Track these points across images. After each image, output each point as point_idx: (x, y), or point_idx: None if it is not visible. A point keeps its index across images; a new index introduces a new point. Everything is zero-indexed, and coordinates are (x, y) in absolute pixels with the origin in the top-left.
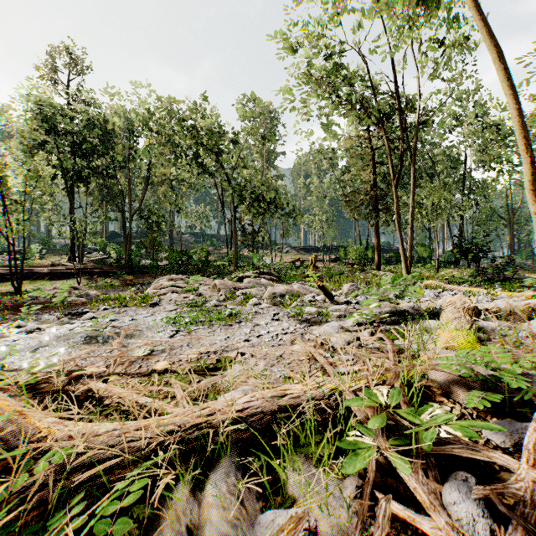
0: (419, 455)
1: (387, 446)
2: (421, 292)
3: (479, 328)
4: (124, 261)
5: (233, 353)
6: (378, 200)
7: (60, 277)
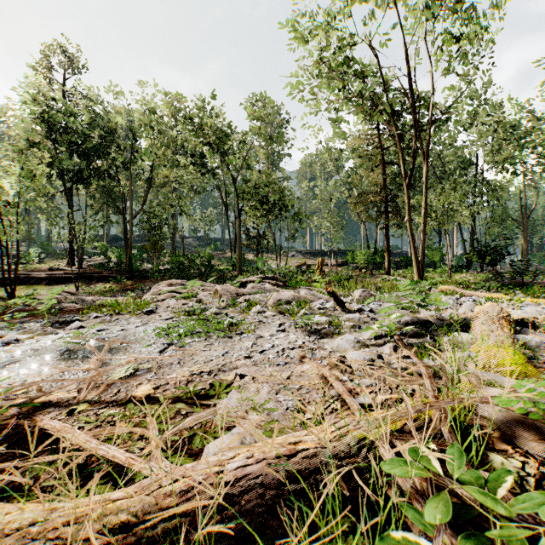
0: None
1: None
2: (439, 299)
3: (520, 343)
4: (124, 265)
5: (230, 376)
6: (387, 202)
7: (58, 282)
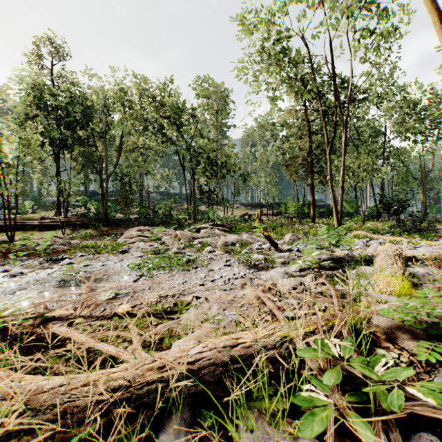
0: (378, 413)
1: (344, 404)
2: (352, 241)
3: (410, 274)
4: (101, 215)
5: (189, 297)
6: (313, 164)
7: (48, 228)
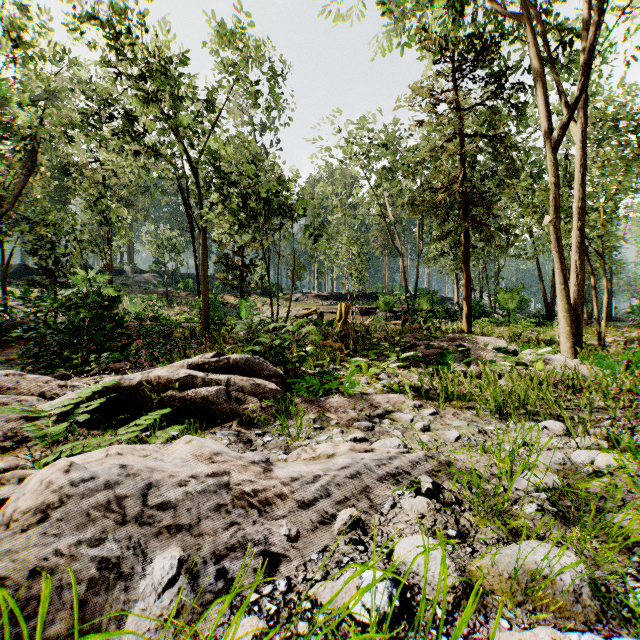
0: None
1: None
2: None
3: None
4: None
5: None
6: (467, 204)
7: None
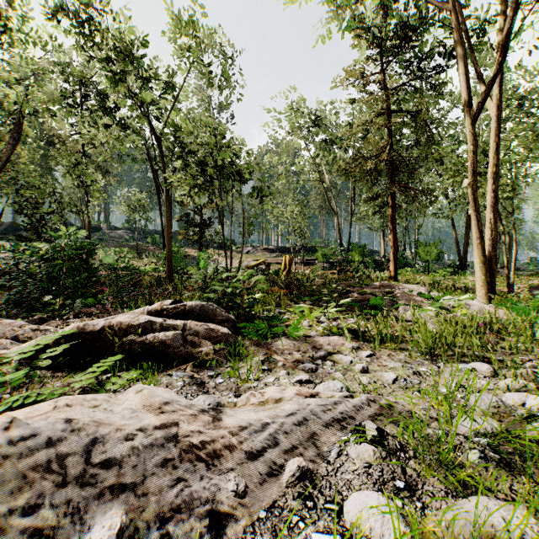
0: None
1: None
2: None
3: None
4: None
5: None
6: (393, 171)
7: None
